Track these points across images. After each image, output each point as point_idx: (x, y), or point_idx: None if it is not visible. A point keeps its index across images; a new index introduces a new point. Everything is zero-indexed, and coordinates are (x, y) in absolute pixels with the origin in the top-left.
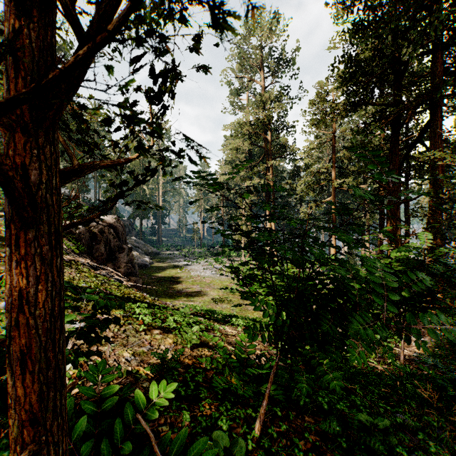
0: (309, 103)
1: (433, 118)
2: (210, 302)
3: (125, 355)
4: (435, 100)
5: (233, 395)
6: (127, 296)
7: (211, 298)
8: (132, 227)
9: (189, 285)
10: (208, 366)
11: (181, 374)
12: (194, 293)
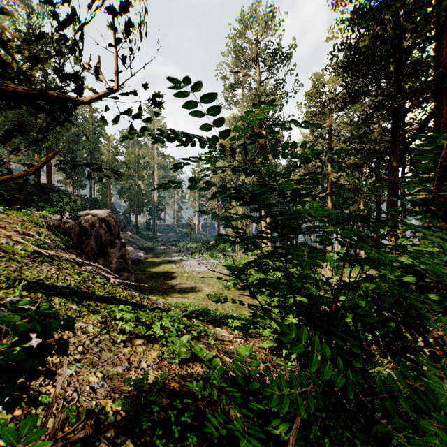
0: (305, 96)
1: (437, 107)
2: (205, 298)
3: (91, 380)
4: (444, 85)
5: (232, 437)
6: (110, 296)
7: (205, 295)
8: (128, 222)
9: (184, 280)
10: (199, 394)
11: (163, 407)
12: (189, 289)
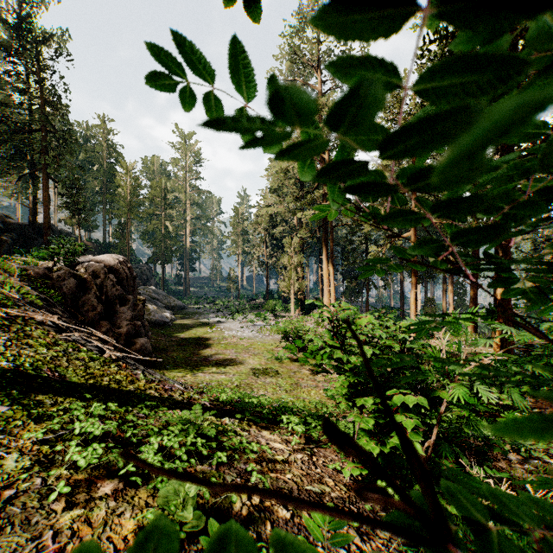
0: None
1: None
2: (248, 374)
3: None
4: None
5: None
6: (89, 383)
7: (249, 369)
8: (152, 274)
9: (221, 349)
10: None
11: None
12: (227, 362)
